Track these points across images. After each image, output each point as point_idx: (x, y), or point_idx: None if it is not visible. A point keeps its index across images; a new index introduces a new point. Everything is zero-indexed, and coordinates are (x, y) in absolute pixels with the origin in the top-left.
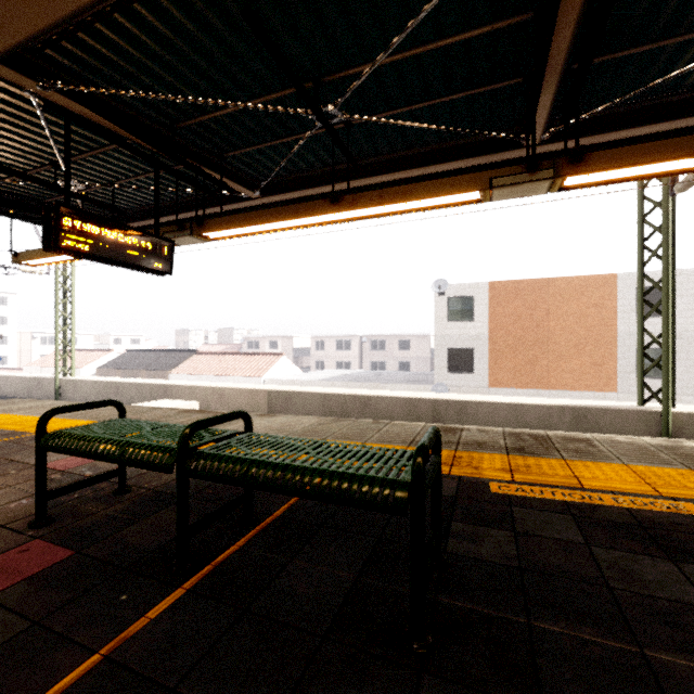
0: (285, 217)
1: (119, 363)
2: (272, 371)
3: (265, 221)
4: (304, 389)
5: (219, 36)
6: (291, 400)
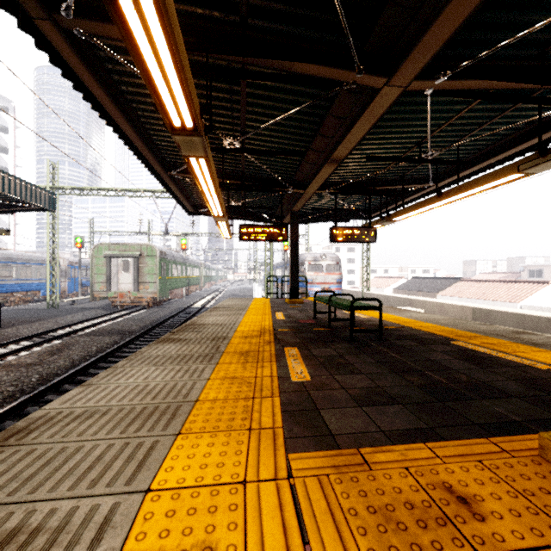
0: (419, 207)
1: (405, 286)
2: (532, 298)
3: (411, 211)
4: (503, 309)
5: (371, 153)
6: (490, 316)
